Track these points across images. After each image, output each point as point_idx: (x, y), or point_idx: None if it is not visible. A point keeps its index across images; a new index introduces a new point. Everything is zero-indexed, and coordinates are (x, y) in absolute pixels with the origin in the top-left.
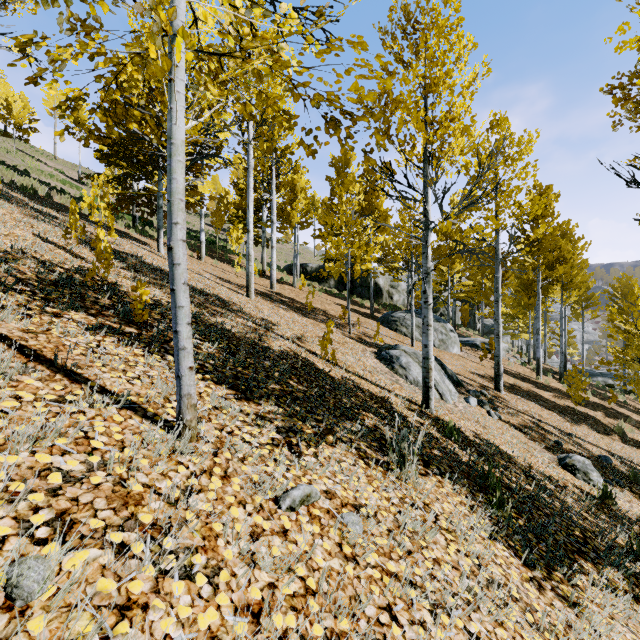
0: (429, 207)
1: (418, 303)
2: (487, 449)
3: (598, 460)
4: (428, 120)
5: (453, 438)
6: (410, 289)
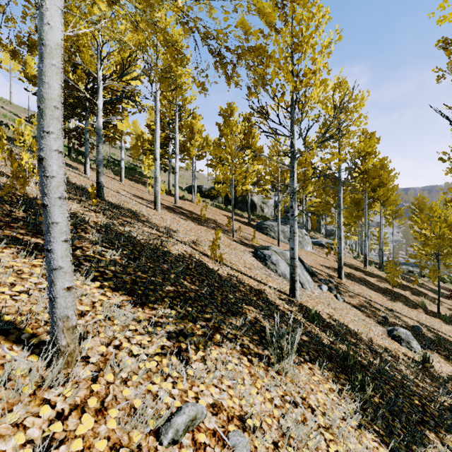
0: (295, 141)
1: (281, 214)
2: (340, 329)
3: (413, 329)
4: (295, 72)
5: (315, 322)
6: (276, 204)
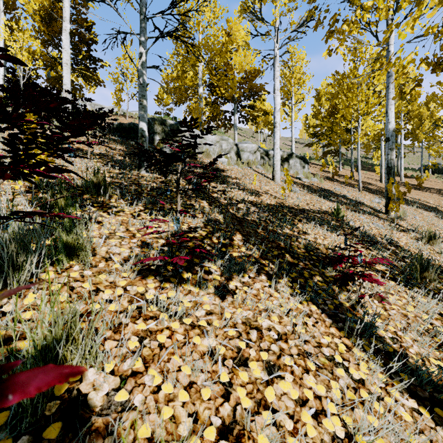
0: None
1: None
2: None
3: None
4: None
5: None
6: None
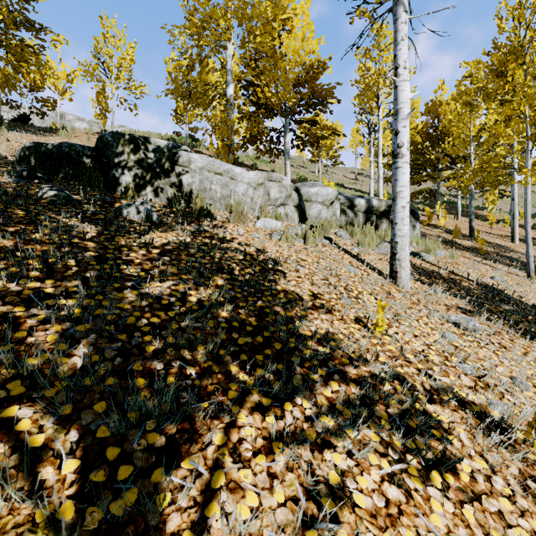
0: None
1: None
2: None
3: None
4: None
5: None
6: None
